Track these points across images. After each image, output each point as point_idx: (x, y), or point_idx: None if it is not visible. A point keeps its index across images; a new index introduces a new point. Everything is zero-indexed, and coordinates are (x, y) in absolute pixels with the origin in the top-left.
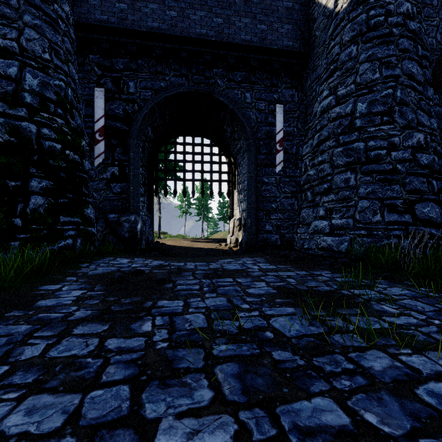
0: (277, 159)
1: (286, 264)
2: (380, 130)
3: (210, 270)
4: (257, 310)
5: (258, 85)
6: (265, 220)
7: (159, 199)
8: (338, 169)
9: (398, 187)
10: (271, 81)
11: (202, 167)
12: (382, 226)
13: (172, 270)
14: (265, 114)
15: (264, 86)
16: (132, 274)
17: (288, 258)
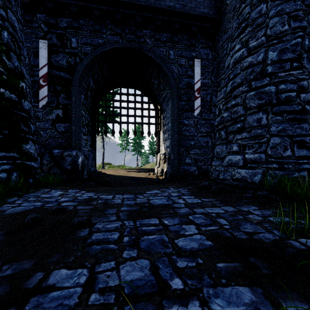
0: (195, 104)
1: (210, 196)
2: (290, 74)
3: (136, 205)
4: (195, 296)
5: (180, 44)
6: (185, 155)
7: (103, 138)
8: (251, 110)
9: (306, 125)
10: (190, 42)
11: (134, 112)
12: (293, 161)
13: (97, 206)
14: (185, 69)
15: (185, 46)
16: (52, 212)
17: (208, 189)
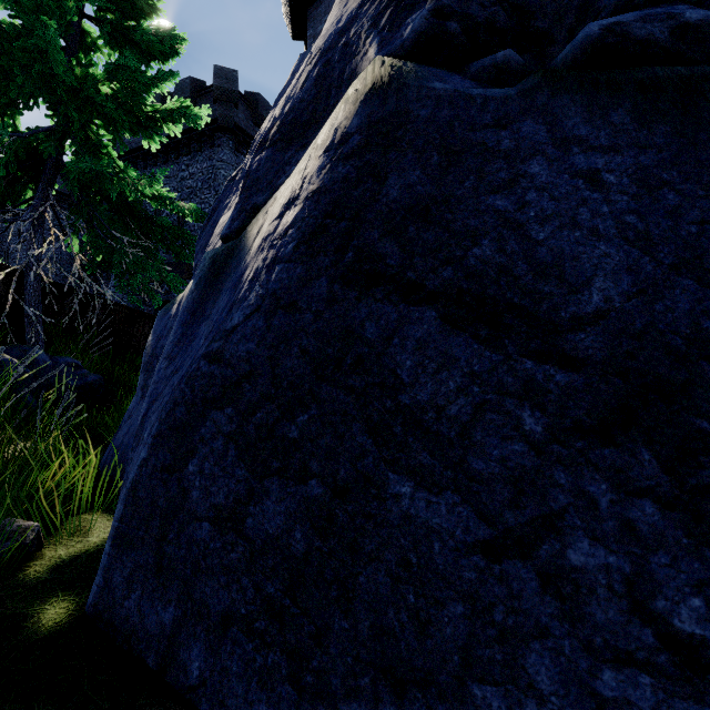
0: None
1: None
2: None
3: None
4: None
5: None
6: None
7: None
8: None
9: None
10: None
11: None
12: None
13: None
14: None
15: None
16: None
17: None
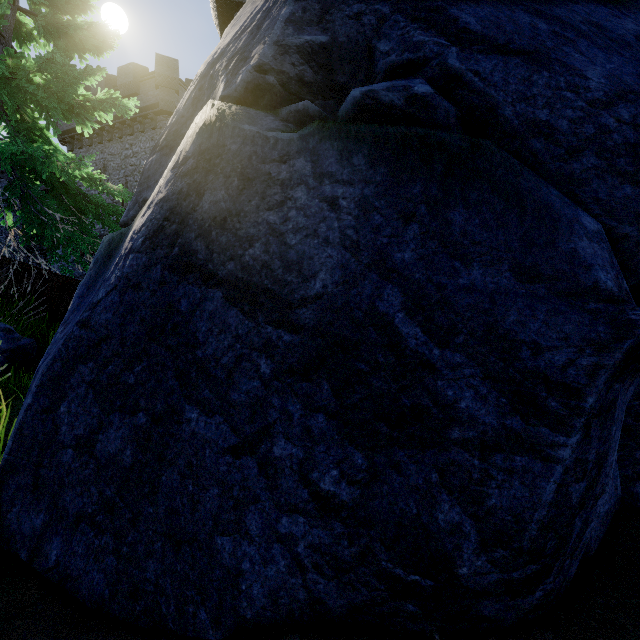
0: None
1: None
2: None
3: None
4: None
5: None
6: None
7: None
8: None
9: None
10: None
11: None
12: None
13: None
14: None
15: None
16: None
17: None
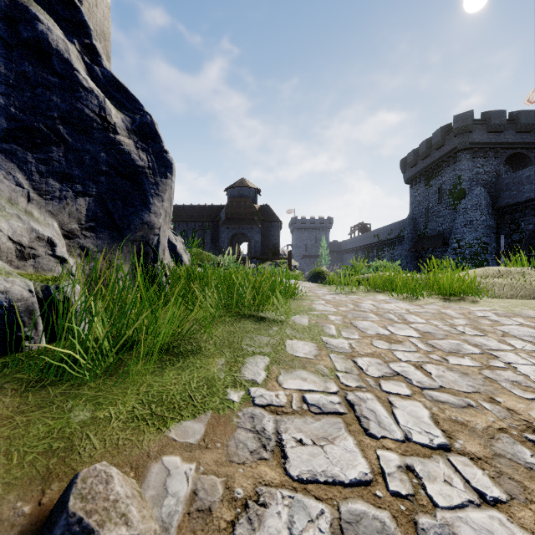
0: None
1: None
2: None
3: None
4: None
5: None
6: None
7: None
8: None
9: None
10: None
11: None
12: None
13: None
14: None
15: None
16: None
17: None
